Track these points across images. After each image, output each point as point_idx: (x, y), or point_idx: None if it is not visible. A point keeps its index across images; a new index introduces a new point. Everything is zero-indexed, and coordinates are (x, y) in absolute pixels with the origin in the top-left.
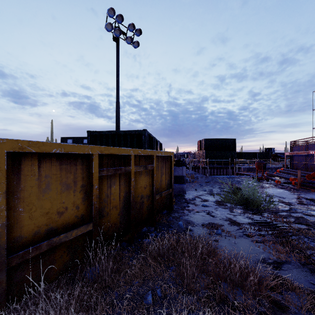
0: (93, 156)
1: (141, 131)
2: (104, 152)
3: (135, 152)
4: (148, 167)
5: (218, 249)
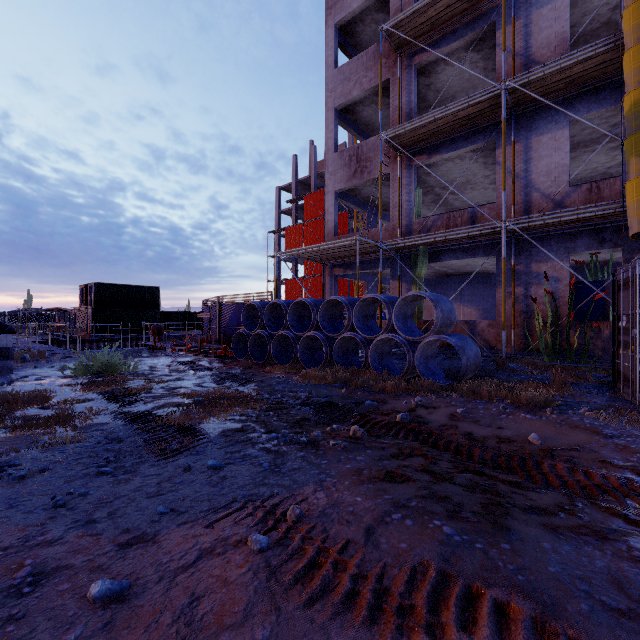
0: None
1: None
2: None
3: None
4: None
5: None
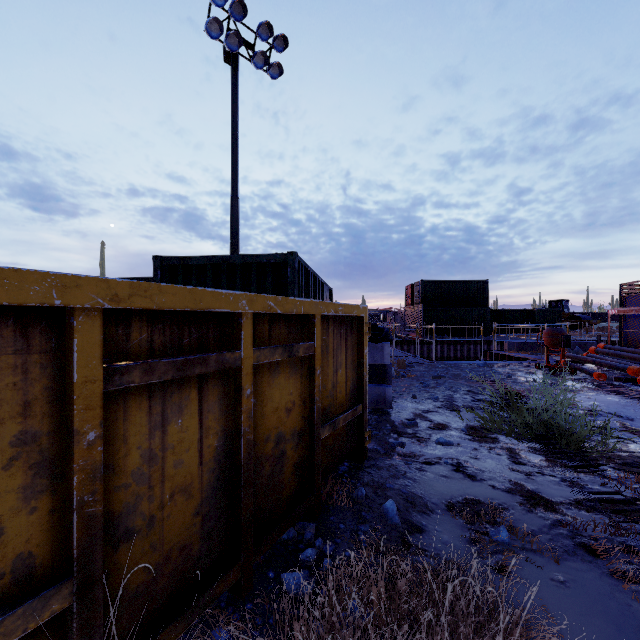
0: (74, 316)
1: (283, 257)
2: (130, 303)
3: (255, 306)
4: (298, 348)
5: (517, 608)
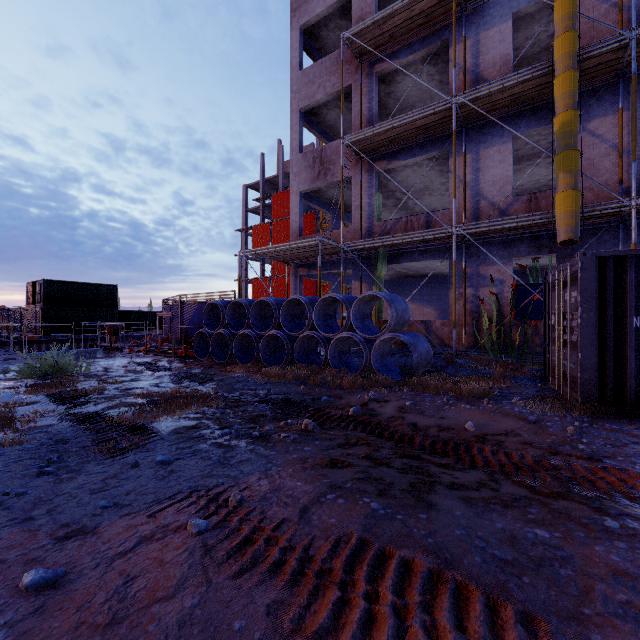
0: None
1: None
2: None
3: None
4: None
5: None
